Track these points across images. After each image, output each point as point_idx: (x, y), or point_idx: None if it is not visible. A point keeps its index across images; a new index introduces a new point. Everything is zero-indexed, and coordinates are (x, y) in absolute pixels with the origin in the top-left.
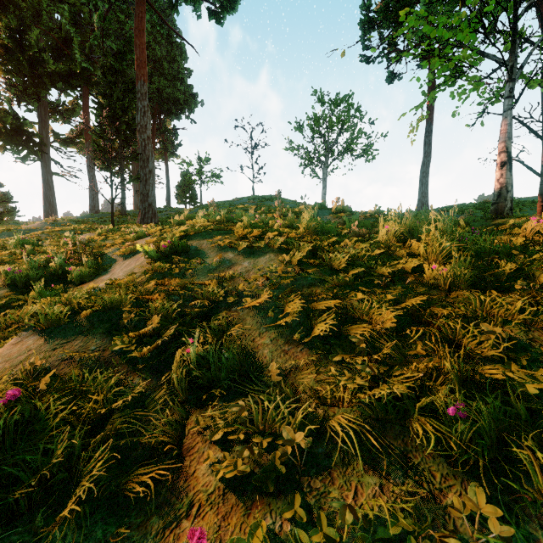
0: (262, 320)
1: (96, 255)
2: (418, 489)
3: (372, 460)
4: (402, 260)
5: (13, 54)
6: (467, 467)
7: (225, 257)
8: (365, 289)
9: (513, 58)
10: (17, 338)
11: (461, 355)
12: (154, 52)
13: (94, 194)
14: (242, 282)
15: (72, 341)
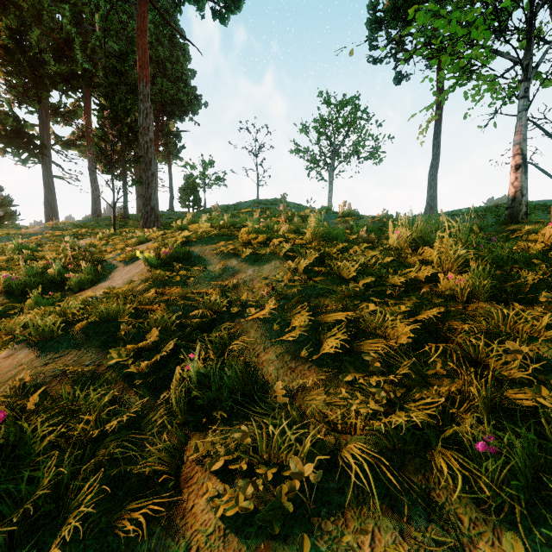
0: (267, 333)
1: (96, 261)
2: (445, 538)
3: (389, 498)
4: (415, 269)
5: (14, 55)
6: (502, 514)
7: (228, 264)
8: (376, 300)
9: (529, 56)
10: (8, 351)
11: (489, 380)
12: (157, 52)
13: (96, 198)
14: (246, 291)
15: (65, 355)
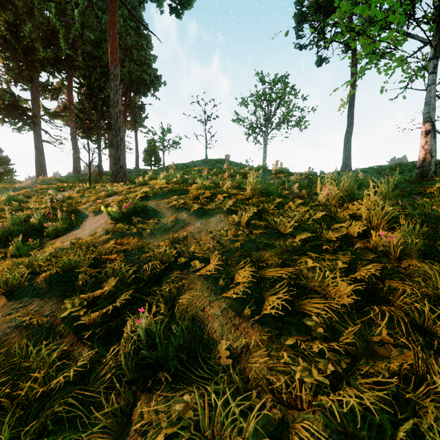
0: (212, 286)
1: (71, 211)
2: None
3: None
4: (346, 224)
5: (11, 44)
6: None
7: (179, 217)
8: (313, 256)
9: (438, 37)
10: None
11: None
12: (126, 41)
13: (76, 158)
14: (194, 242)
15: (28, 305)
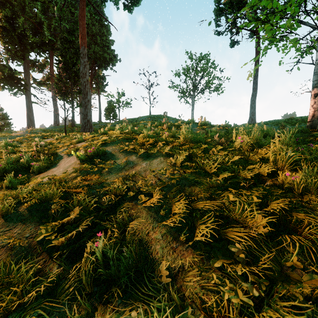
0: (155, 214)
1: (51, 154)
2: None
3: None
4: (257, 166)
5: (9, 32)
6: None
7: (130, 159)
8: (233, 191)
9: None
10: None
11: None
12: (92, 30)
13: (56, 114)
14: (141, 179)
15: (13, 229)
